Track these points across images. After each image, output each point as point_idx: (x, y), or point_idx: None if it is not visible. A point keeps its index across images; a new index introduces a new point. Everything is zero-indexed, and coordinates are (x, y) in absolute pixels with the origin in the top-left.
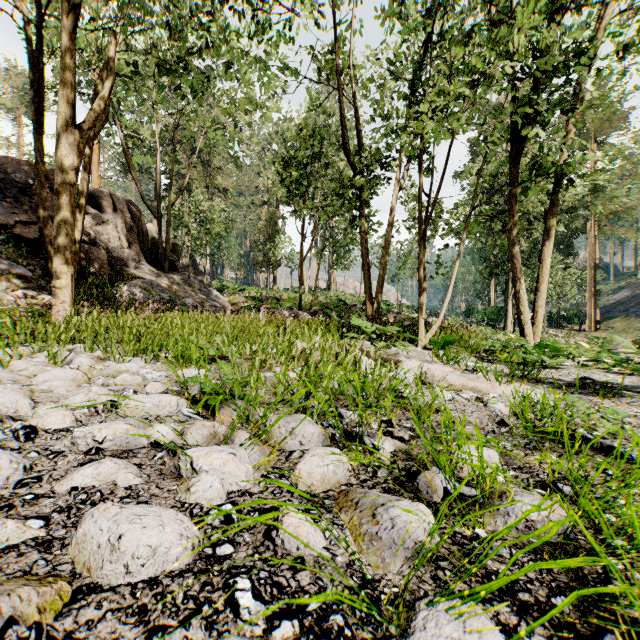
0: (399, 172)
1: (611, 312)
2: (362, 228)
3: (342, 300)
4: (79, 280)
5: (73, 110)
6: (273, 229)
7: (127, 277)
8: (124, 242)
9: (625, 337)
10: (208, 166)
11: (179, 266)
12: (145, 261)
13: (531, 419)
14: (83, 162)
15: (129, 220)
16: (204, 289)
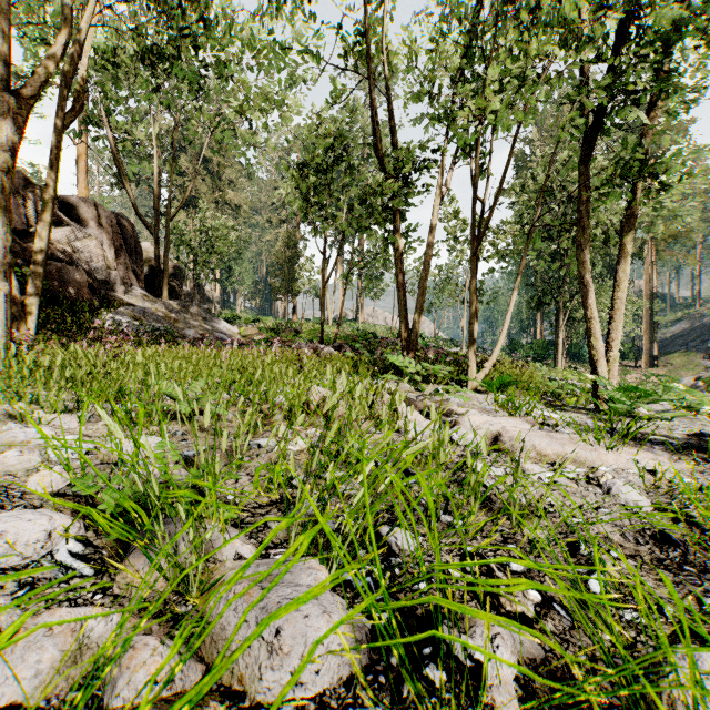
0: (441, 178)
1: (669, 346)
2: (397, 245)
3: (372, 332)
4: (49, 306)
5: (8, 69)
6: (292, 251)
7: (114, 304)
8: (111, 262)
9: (686, 374)
10: (218, 179)
11: (182, 292)
12: (138, 285)
13: (701, 525)
14: (50, 158)
15: (119, 236)
16: (210, 319)
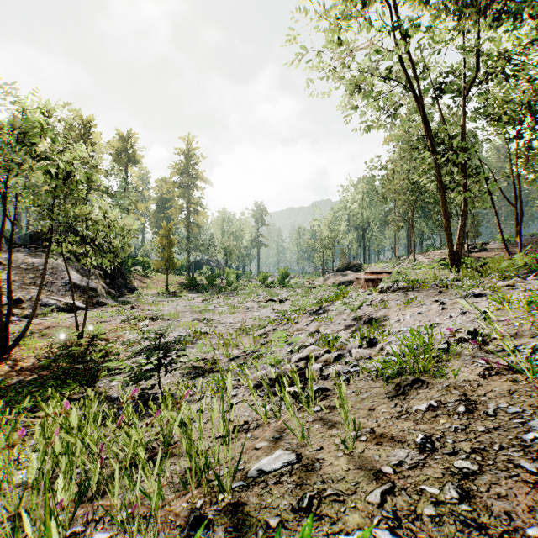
0: None
1: None
2: None
3: None
4: None
5: None
6: None
7: None
8: None
9: None
10: None
11: None
12: None
13: None
14: None
15: None
16: None
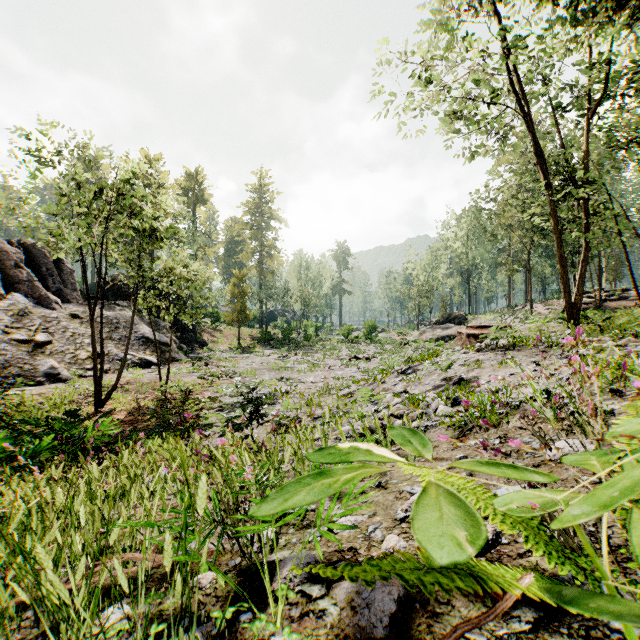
0: None
1: None
2: None
3: None
4: None
5: None
6: None
7: None
8: None
9: None
10: None
11: None
12: None
13: None
14: None
15: None
16: None
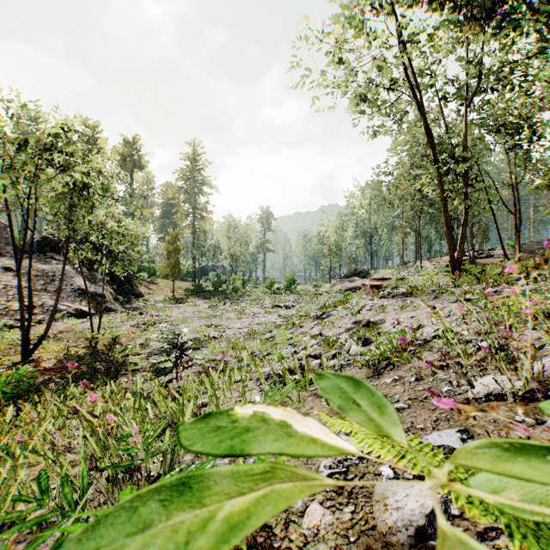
0: None
1: None
2: None
3: None
4: None
5: None
6: None
7: None
8: None
9: None
10: None
11: None
12: None
13: None
14: None
15: None
16: None
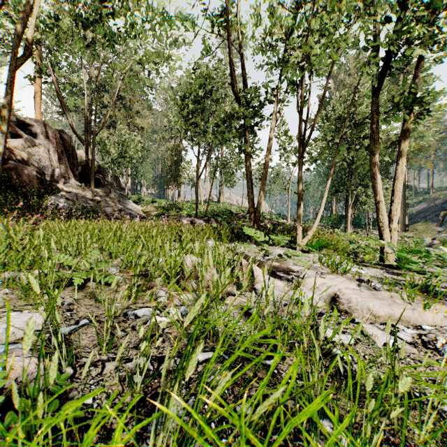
0: (276, 107)
1: (415, 218)
2: (246, 152)
3: (229, 209)
4: (8, 192)
5: None
6: (178, 157)
7: (56, 190)
8: (55, 162)
9: (426, 236)
10: (129, 110)
11: (105, 183)
12: (74, 178)
13: None
14: (6, 89)
15: (60, 145)
16: (122, 201)
